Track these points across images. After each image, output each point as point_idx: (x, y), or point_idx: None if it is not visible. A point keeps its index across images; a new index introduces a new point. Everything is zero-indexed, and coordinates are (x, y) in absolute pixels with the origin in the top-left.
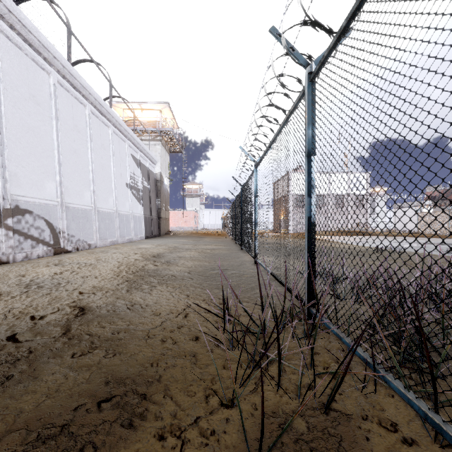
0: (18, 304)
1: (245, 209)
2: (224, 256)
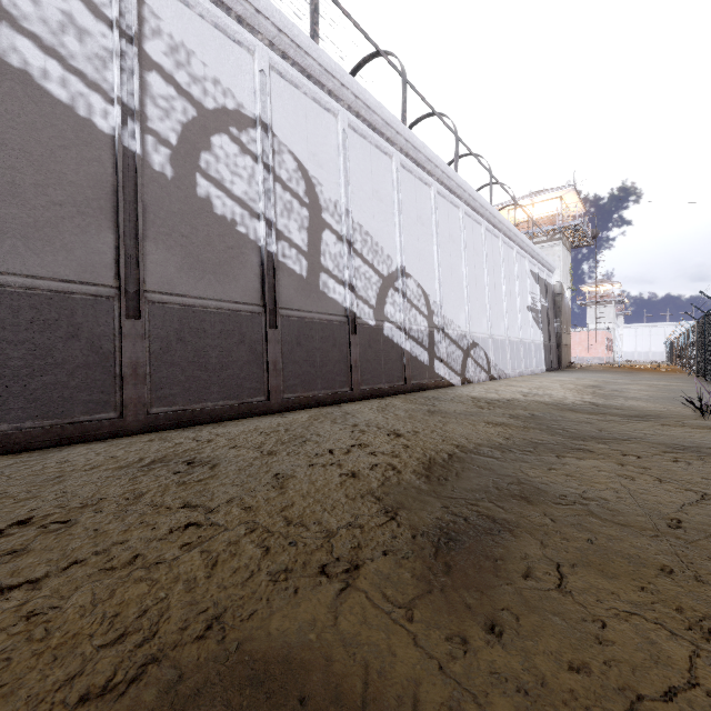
0: (544, 398)
1: None
2: (688, 390)
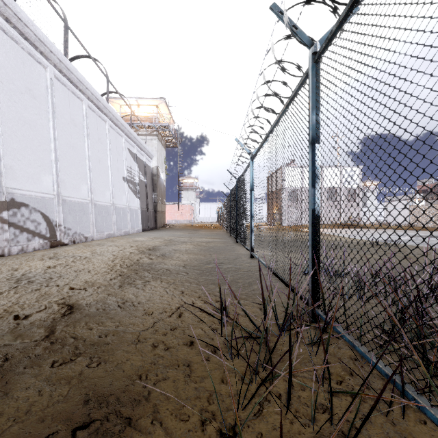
0: (4, 301)
1: (240, 202)
2: (220, 249)
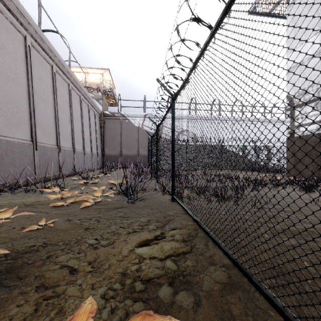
0: None
1: None
2: None
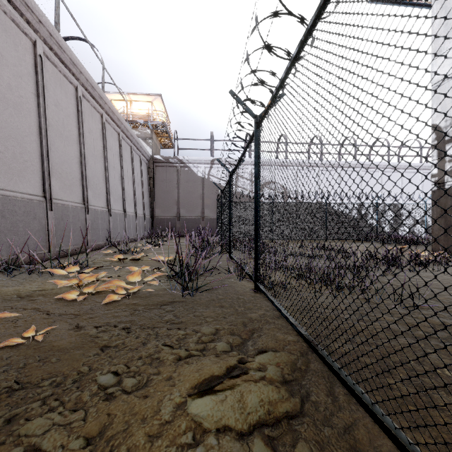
0: None
1: None
2: None
